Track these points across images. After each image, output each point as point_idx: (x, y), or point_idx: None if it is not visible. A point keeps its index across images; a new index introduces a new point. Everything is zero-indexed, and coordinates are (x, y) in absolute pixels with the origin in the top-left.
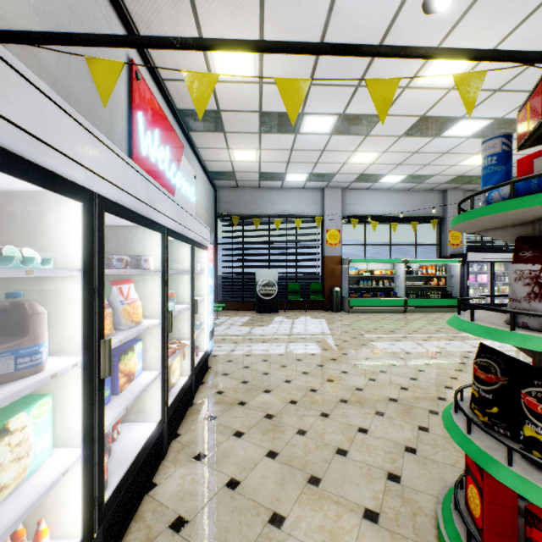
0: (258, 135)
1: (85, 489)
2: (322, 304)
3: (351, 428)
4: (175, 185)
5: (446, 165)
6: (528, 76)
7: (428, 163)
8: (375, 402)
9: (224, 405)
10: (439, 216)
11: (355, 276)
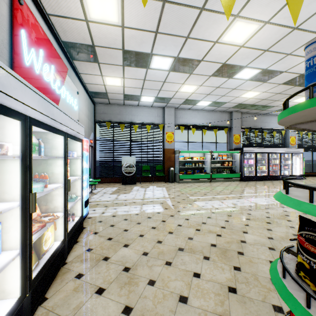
0: (122, 67)
1: None
2: (163, 178)
3: (188, 273)
4: (60, 95)
5: (234, 96)
6: (283, 43)
7: (224, 94)
8: (202, 248)
9: (91, 261)
10: (228, 126)
11: (182, 161)
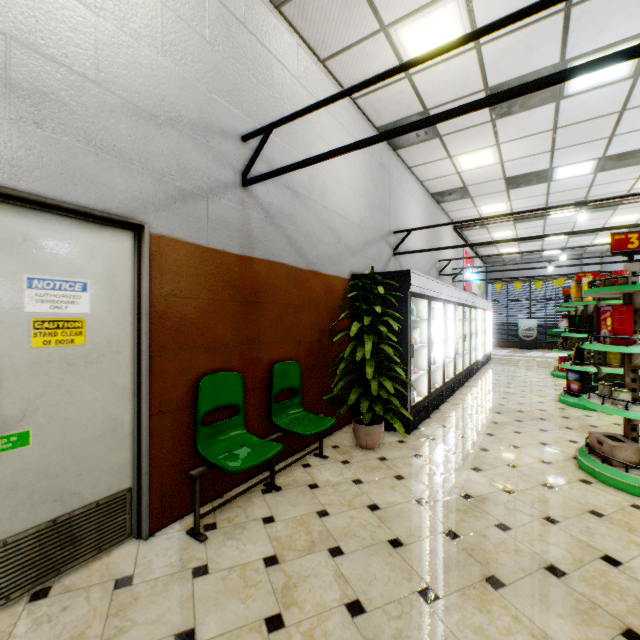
0: (517, 244)
1: (480, 351)
2: None
3: (545, 368)
4: (472, 281)
5: None
6: None
7: None
8: None
9: (500, 363)
10: None
11: None
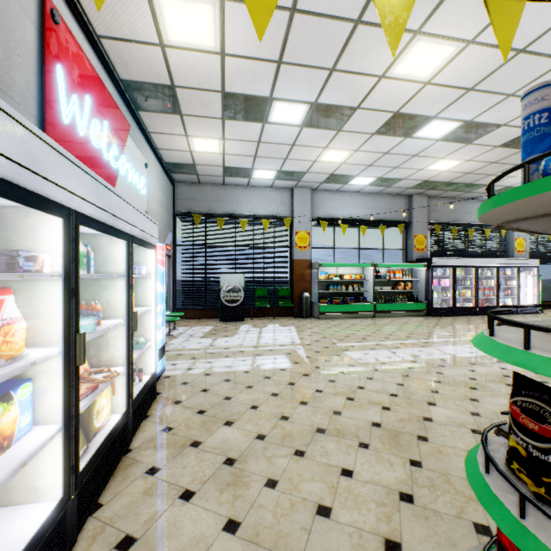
0: (221, 121)
1: None
2: (291, 310)
3: (333, 470)
4: (117, 171)
5: (414, 169)
6: (501, 76)
7: (398, 165)
8: (357, 430)
9: (172, 448)
10: (405, 221)
11: (325, 281)
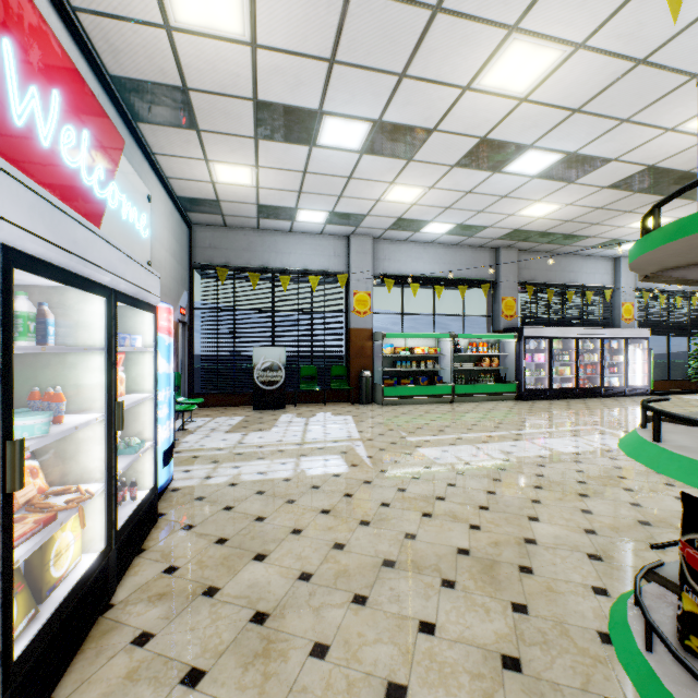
0: (254, 141)
1: None
2: (347, 394)
3: (407, 624)
4: (105, 203)
5: (503, 214)
6: (615, 95)
7: (483, 209)
8: (438, 560)
9: (175, 600)
10: (491, 280)
11: (390, 356)
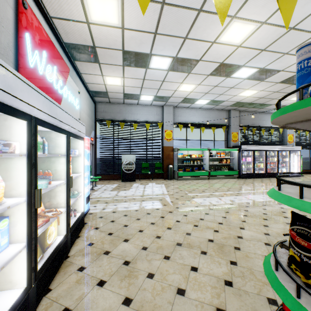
0: (122, 67)
1: None
2: (162, 175)
3: (186, 267)
4: (62, 95)
5: (232, 95)
6: (280, 43)
7: (222, 93)
8: (200, 243)
9: (93, 255)
10: (226, 124)
11: (181, 158)
